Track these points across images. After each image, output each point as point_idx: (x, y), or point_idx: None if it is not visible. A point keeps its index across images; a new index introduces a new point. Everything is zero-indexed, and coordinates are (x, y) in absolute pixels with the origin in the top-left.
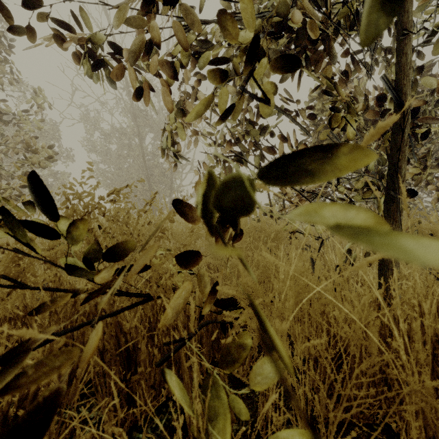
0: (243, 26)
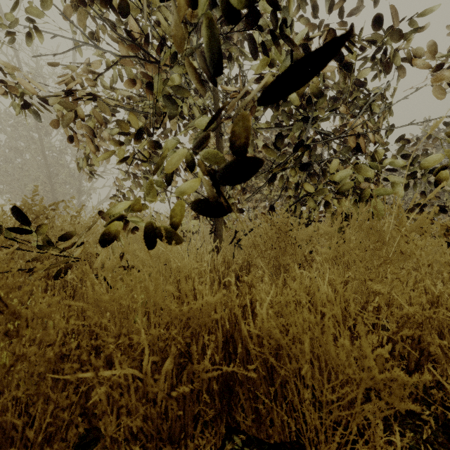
0: None
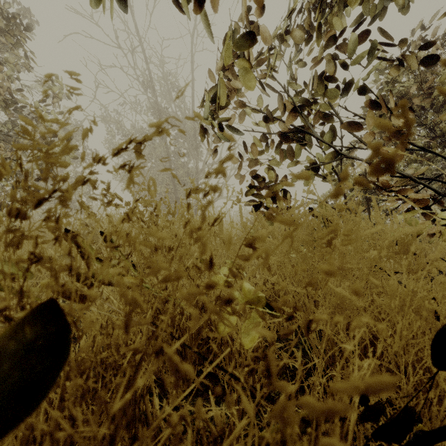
0: None
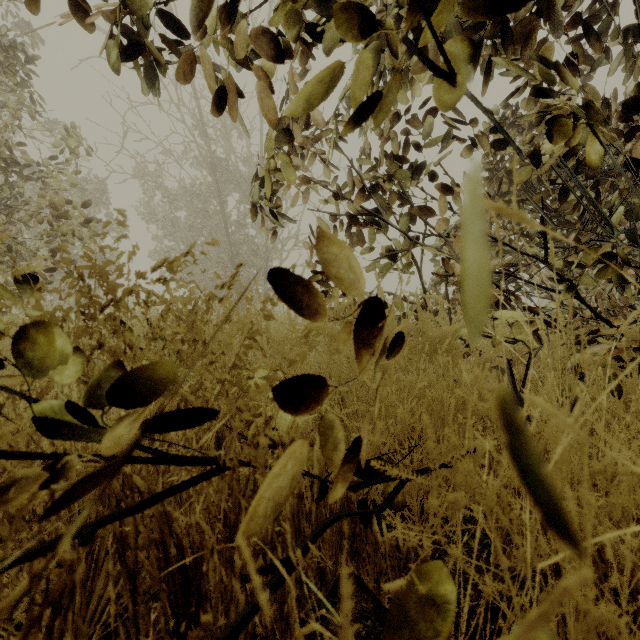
0: (382, 4)
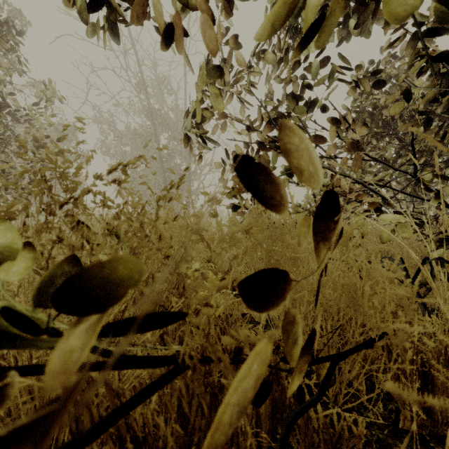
0: None
